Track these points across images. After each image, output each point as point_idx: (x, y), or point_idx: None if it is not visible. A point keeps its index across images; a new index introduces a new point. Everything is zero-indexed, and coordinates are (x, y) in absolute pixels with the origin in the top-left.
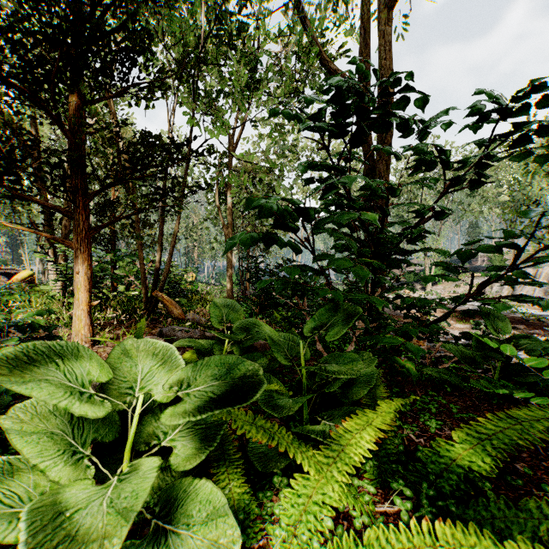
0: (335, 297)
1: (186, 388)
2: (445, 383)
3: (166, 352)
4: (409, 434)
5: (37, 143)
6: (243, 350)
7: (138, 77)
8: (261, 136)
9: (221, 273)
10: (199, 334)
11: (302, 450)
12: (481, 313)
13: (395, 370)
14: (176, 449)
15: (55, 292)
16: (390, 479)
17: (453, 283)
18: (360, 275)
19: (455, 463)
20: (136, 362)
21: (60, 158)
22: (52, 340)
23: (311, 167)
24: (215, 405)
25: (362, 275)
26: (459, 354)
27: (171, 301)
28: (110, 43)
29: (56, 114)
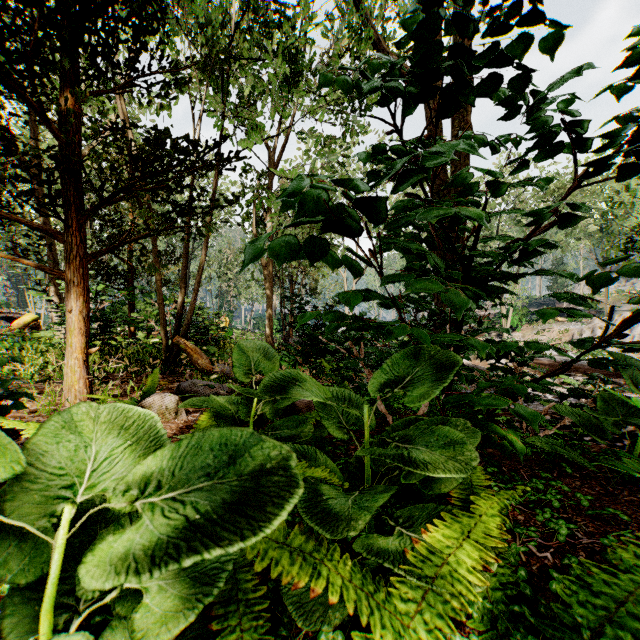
0: (416, 334)
1: (151, 497)
2: (555, 458)
3: (142, 421)
4: (526, 543)
5: (14, 142)
6: (279, 413)
7: (149, 63)
8: (306, 154)
9: (261, 318)
10: (227, 390)
11: (368, 591)
12: (615, 362)
13: (492, 441)
14: (147, 597)
15: (59, 339)
16: (517, 639)
17: (534, 330)
18: (453, 302)
19: (624, 609)
20: (87, 440)
21: (40, 158)
22: (14, 398)
23: (374, 157)
24: (189, 553)
25: (455, 302)
26: (576, 419)
27: (196, 349)
28: (105, 5)
29: (38, 104)
